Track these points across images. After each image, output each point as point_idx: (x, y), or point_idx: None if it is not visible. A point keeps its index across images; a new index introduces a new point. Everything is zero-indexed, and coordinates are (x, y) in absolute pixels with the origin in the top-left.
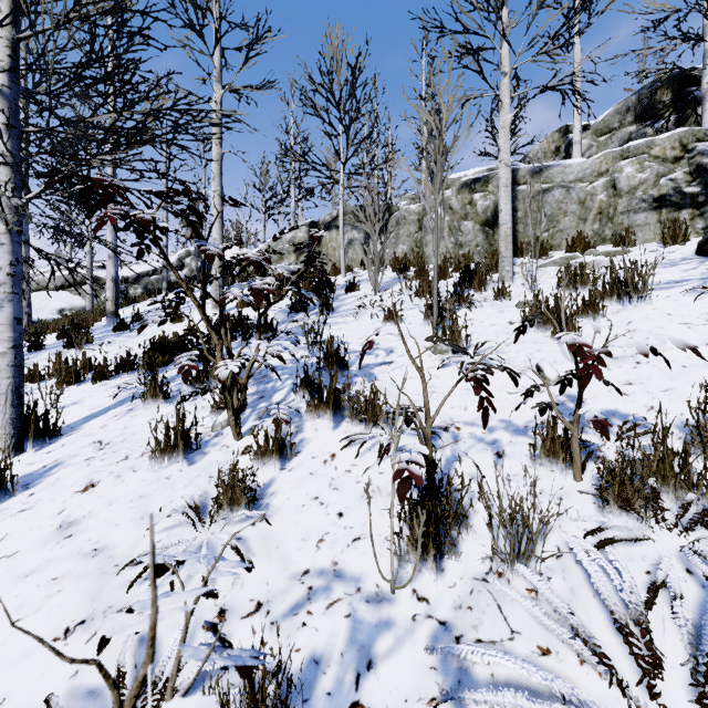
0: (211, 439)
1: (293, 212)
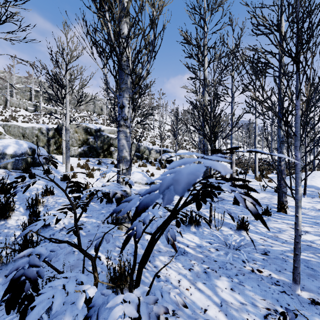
0: None
1: None
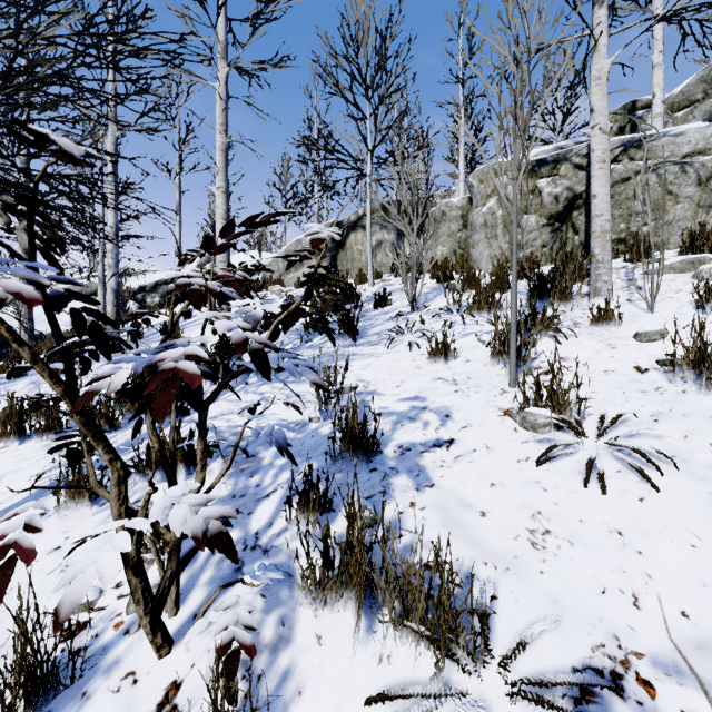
0: (115, 642)
1: (317, 213)
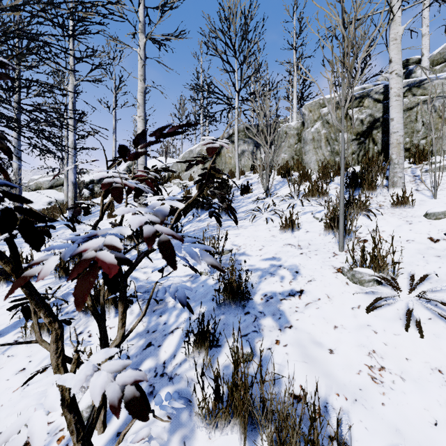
0: None
1: (202, 133)
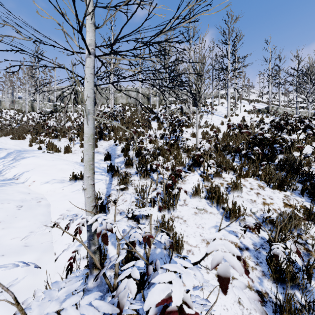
0: None
1: None
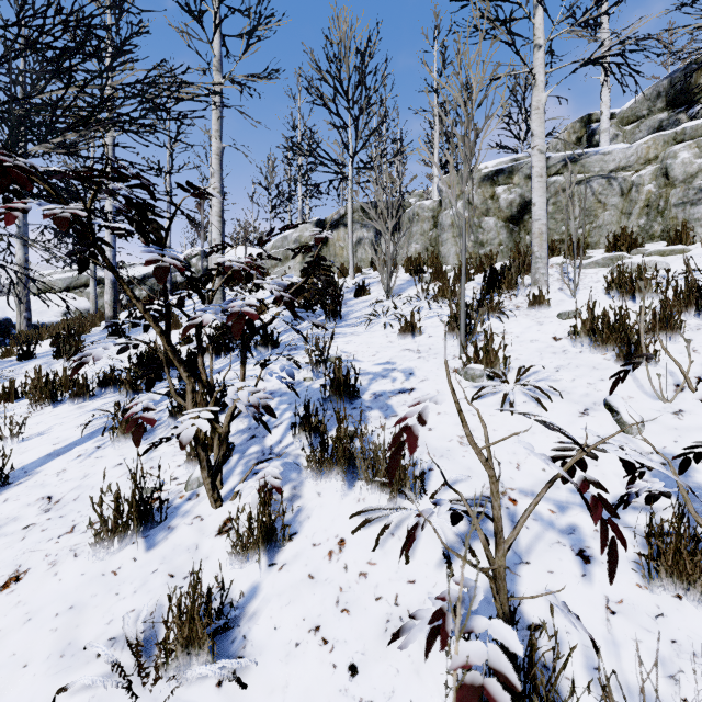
0: (183, 504)
1: (300, 211)
